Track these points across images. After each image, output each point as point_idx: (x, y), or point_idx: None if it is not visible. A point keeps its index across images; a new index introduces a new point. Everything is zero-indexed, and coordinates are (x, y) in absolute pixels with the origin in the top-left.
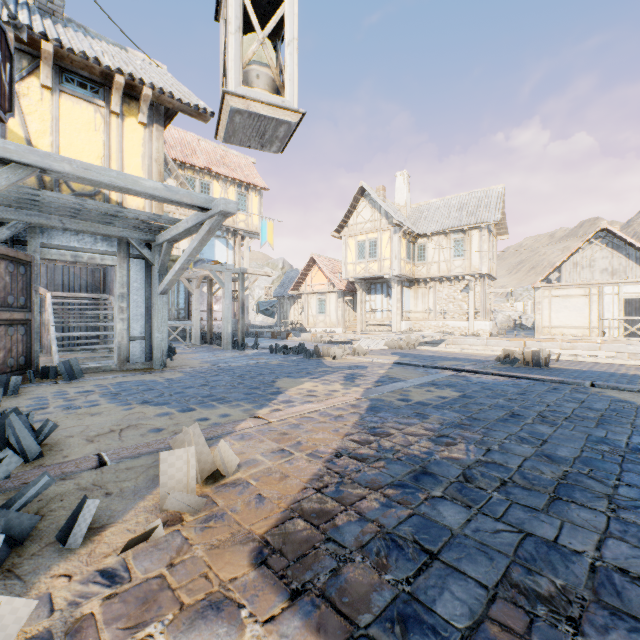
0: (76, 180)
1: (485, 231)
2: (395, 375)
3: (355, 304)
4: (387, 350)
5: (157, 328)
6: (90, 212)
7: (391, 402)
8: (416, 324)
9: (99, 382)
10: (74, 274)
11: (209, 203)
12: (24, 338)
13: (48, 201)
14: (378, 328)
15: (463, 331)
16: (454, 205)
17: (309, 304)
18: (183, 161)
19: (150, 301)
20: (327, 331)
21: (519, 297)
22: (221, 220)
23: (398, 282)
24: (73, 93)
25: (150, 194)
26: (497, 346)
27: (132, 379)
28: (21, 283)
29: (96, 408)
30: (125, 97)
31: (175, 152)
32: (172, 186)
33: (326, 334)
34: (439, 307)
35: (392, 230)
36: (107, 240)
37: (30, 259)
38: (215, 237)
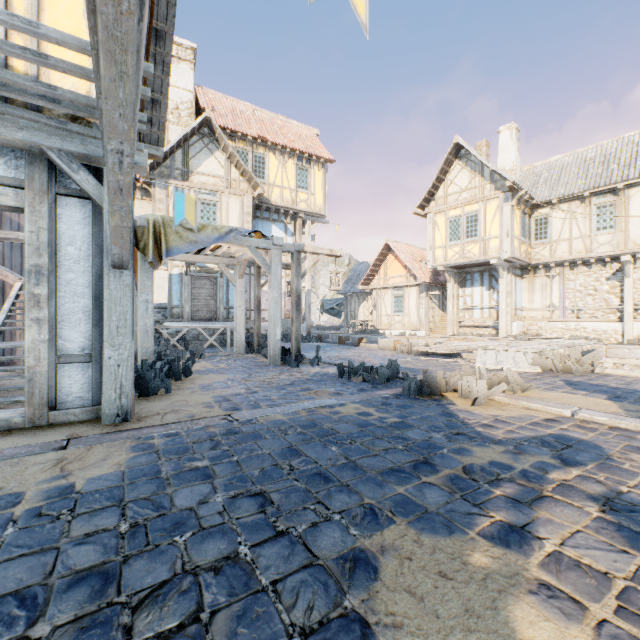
0: None
1: None
2: None
3: (441, 300)
4: (544, 374)
5: (108, 339)
6: None
7: None
8: (532, 326)
9: None
10: None
11: None
12: None
13: None
14: (476, 331)
15: (612, 336)
16: (593, 158)
17: (382, 301)
18: (233, 129)
19: (102, 284)
20: (405, 334)
21: None
22: None
23: (507, 269)
24: None
25: None
26: None
27: None
28: None
29: None
30: None
31: (224, 120)
32: None
33: (405, 338)
34: (569, 302)
35: (502, 197)
36: (4, 155)
37: None
38: (271, 221)
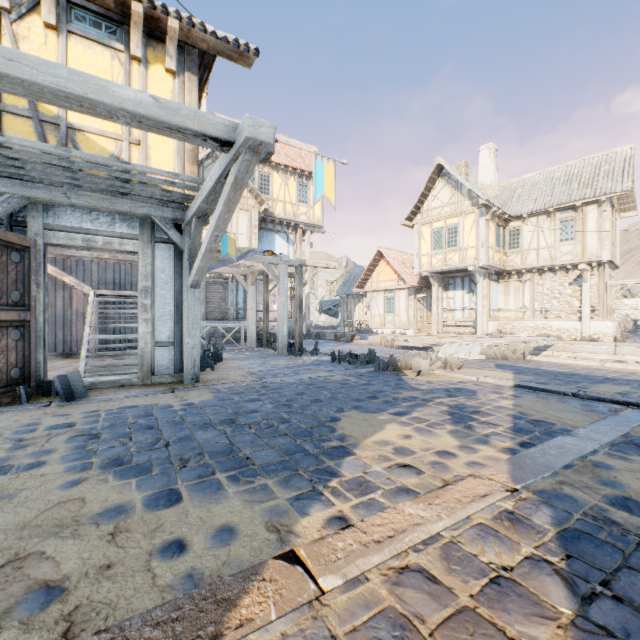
0: (1, 85)
1: (607, 206)
2: (538, 414)
3: (428, 302)
4: (486, 360)
5: (187, 331)
6: (90, 175)
7: (603, 514)
8: (506, 325)
9: (98, 406)
10: (125, 271)
11: (231, 132)
12: (19, 344)
13: (25, 156)
14: (458, 330)
15: (573, 334)
16: (559, 177)
17: (375, 303)
18: None
19: (180, 297)
20: (396, 332)
21: (639, 291)
22: (251, 161)
23: (484, 275)
24: (84, 34)
25: (129, 111)
26: (632, 355)
27: (143, 402)
28: (14, 274)
29: (26, 476)
30: (149, 39)
31: None
32: (167, 100)
33: (395, 336)
34: (538, 304)
35: (477, 212)
36: (127, 220)
37: (28, 243)
38: (275, 232)
